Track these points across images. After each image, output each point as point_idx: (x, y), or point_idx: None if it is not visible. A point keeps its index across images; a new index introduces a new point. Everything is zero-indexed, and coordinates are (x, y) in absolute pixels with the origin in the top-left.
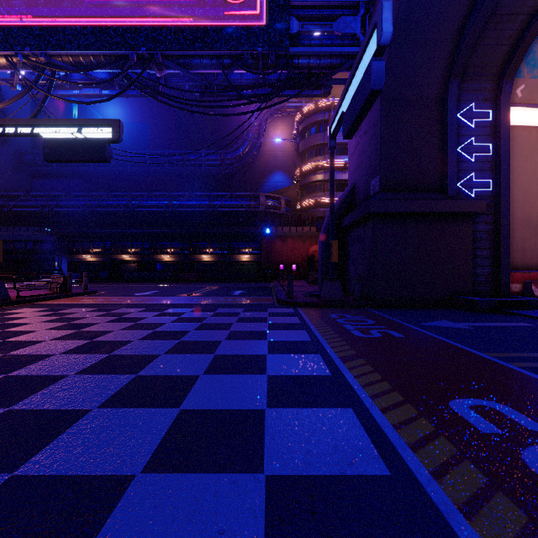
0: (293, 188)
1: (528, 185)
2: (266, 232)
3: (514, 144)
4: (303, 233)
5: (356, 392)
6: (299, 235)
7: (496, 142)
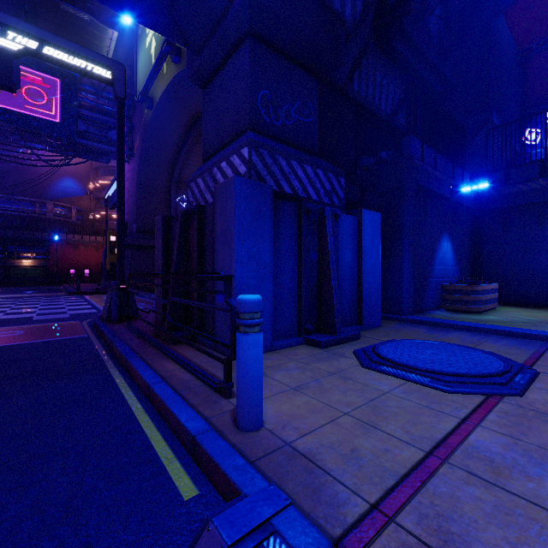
0: (87, 199)
1: None
2: (55, 239)
3: None
4: (97, 242)
5: (94, 304)
6: (93, 244)
7: None
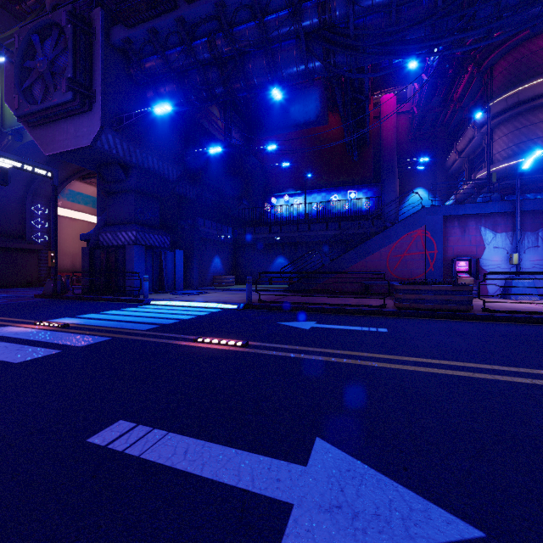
0: None
1: (65, 239)
2: None
3: (60, 222)
4: None
5: None
6: None
7: (50, 222)
